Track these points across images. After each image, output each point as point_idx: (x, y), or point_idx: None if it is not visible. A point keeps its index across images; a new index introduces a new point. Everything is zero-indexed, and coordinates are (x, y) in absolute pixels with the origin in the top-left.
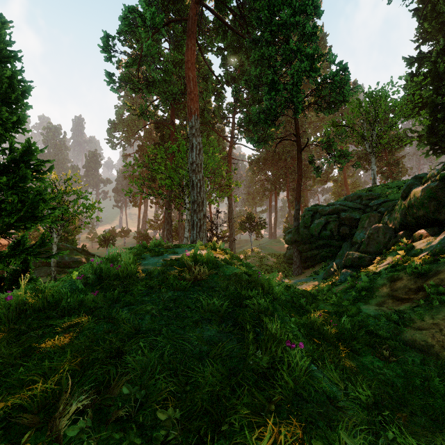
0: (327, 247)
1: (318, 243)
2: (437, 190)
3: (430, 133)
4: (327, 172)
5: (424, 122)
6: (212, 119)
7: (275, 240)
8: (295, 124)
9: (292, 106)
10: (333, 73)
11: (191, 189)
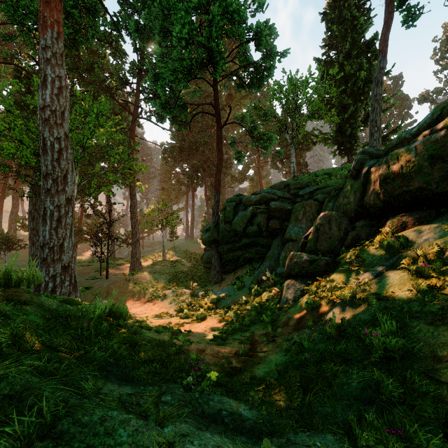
0: (253, 247)
1: (242, 241)
2: (445, 143)
3: (338, 132)
4: (244, 171)
5: (335, 119)
6: (107, 78)
7: (192, 241)
8: (214, 94)
9: (210, 64)
10: (260, 25)
11: (41, 153)
